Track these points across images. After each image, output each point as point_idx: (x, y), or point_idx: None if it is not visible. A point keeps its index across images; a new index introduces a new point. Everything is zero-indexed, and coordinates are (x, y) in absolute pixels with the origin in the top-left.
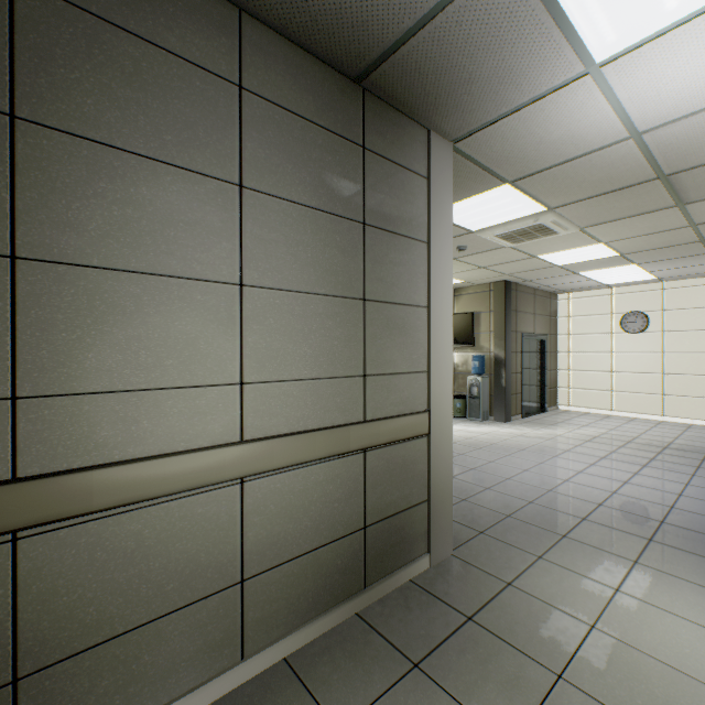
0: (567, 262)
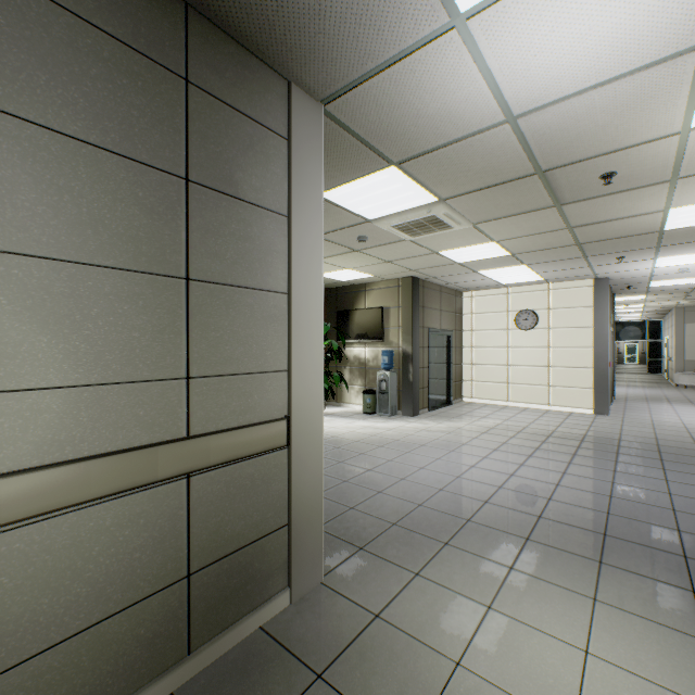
0: (466, 260)
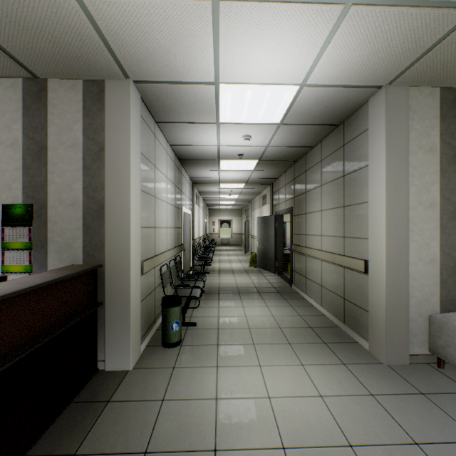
0: None
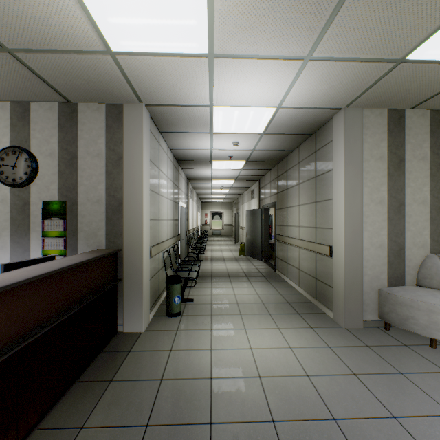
0: None
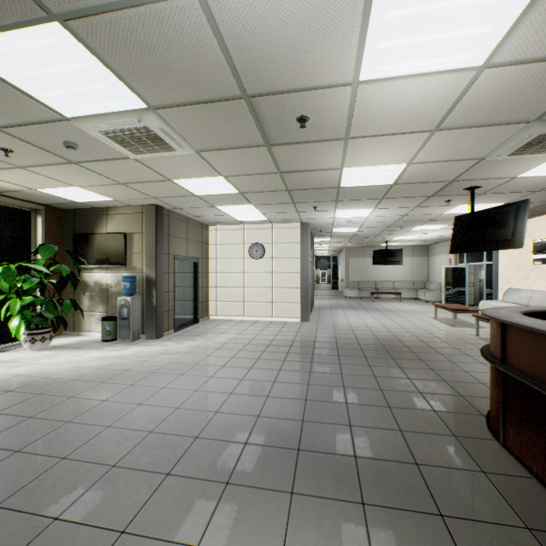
0: (203, 193)
